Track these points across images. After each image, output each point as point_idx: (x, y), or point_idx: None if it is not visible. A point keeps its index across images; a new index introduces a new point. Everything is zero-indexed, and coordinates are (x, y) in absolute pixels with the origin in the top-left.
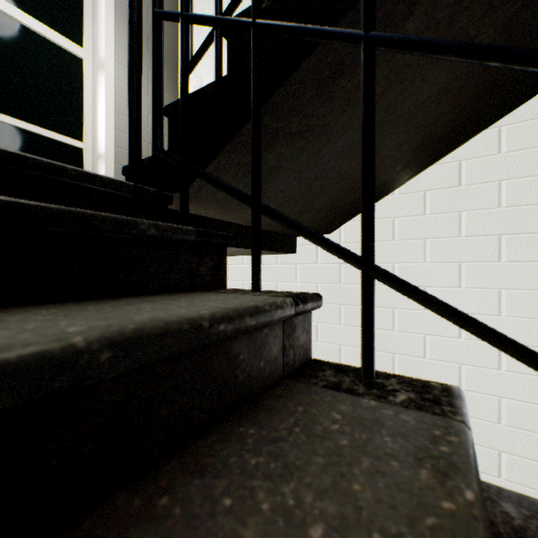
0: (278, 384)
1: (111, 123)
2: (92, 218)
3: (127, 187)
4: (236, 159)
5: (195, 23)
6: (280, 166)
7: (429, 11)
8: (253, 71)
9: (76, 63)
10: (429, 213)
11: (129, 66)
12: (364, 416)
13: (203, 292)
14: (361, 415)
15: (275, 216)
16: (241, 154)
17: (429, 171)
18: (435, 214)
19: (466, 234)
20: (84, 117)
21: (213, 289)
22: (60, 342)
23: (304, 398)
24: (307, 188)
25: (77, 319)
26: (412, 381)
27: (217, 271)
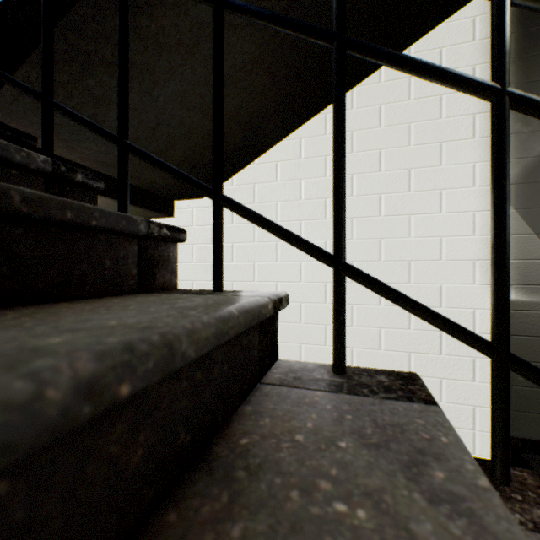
0: None
1: None
2: None
3: None
4: None
5: None
6: (109, 97)
7: None
8: None
9: None
10: (280, 181)
11: None
12: None
13: None
14: None
15: (59, 108)
16: (54, 70)
17: (280, 145)
18: (284, 181)
19: (305, 197)
20: None
21: None
22: None
23: None
24: (153, 133)
25: None
26: None
27: None
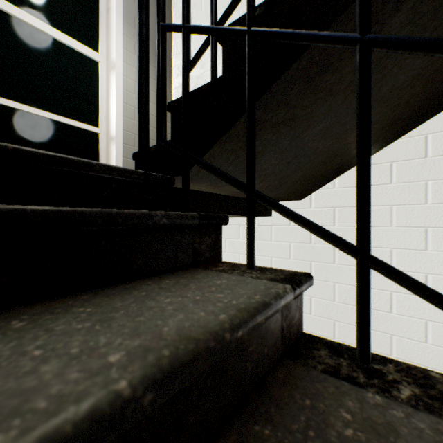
0: (279, 366)
1: (120, 111)
2: (117, 216)
3: (139, 175)
4: (229, 147)
5: (195, 32)
6: (265, 149)
7: (415, 6)
8: (248, 74)
9: (94, 66)
10: (396, 182)
11: (138, 71)
12: (374, 418)
13: (204, 269)
14: (371, 417)
15: (269, 203)
16: (233, 142)
17: (395, 144)
18: (402, 183)
19: (432, 201)
20: (100, 108)
21: (211, 263)
22: (109, 394)
23: (308, 386)
24: (286, 166)
25: (113, 332)
26: (410, 369)
27: (214, 247)
